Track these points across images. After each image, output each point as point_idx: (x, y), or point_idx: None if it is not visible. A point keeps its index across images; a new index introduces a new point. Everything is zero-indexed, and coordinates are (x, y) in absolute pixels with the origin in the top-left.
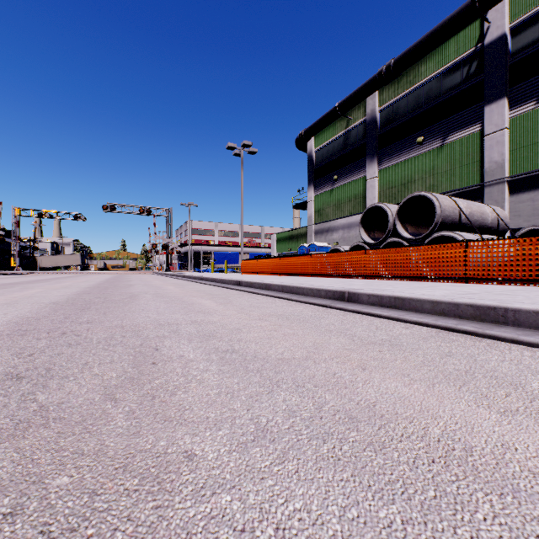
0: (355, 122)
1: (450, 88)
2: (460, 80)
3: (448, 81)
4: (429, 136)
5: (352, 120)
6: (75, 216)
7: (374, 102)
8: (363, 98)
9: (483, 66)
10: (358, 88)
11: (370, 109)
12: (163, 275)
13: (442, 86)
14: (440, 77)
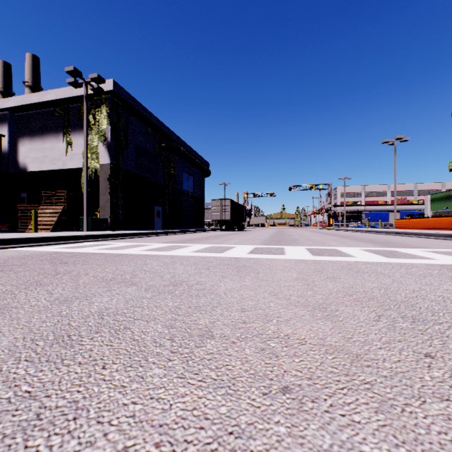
0: None
1: None
2: None
3: None
4: None
5: None
6: (270, 195)
7: None
8: None
9: None
10: None
11: None
12: (332, 230)
13: None
14: None
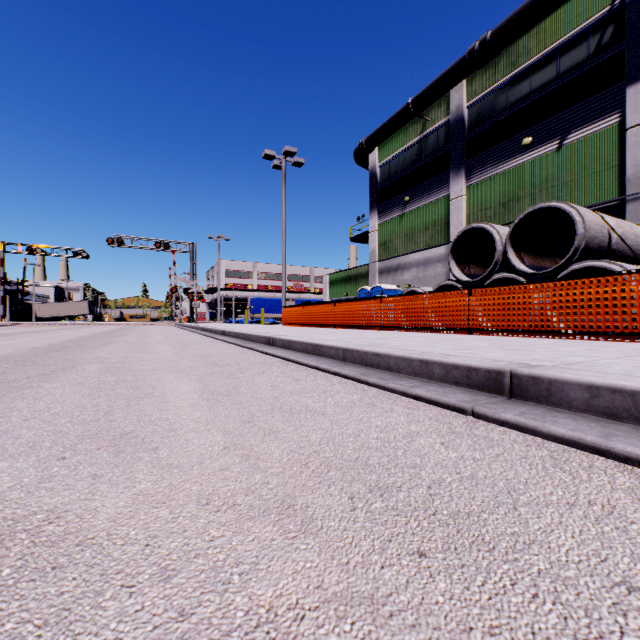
0: (434, 124)
1: (572, 66)
2: (587, 54)
3: (569, 57)
4: (540, 135)
5: (430, 121)
6: (75, 253)
7: (460, 95)
8: (446, 89)
9: (624, 32)
10: (439, 76)
11: (454, 106)
12: (181, 328)
13: (560, 65)
14: (556, 53)
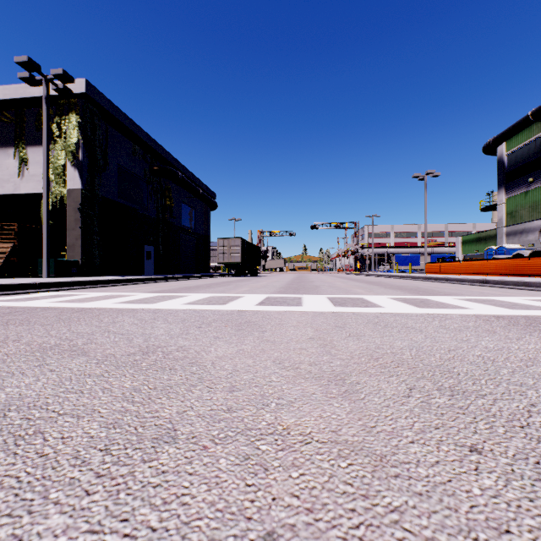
0: None
1: None
2: None
3: None
4: None
5: None
6: (290, 233)
7: None
8: None
9: None
10: None
11: None
12: (359, 275)
13: None
14: None
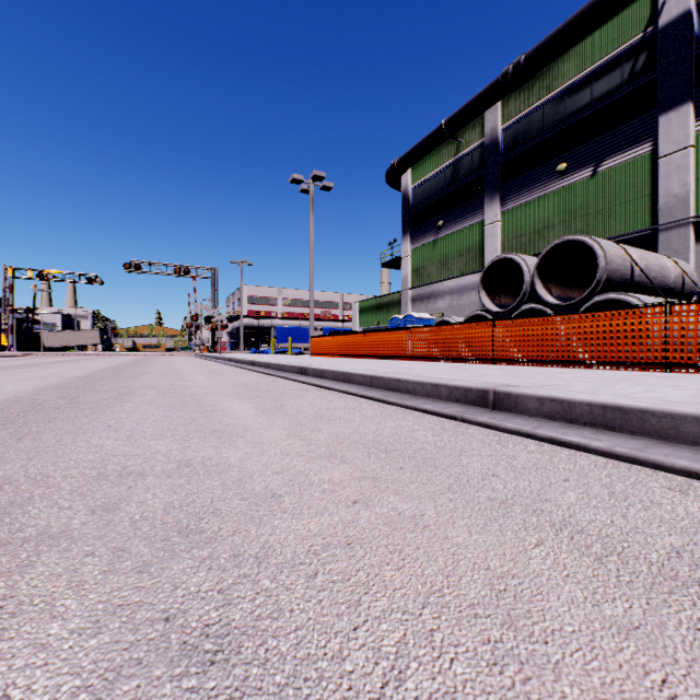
0: (469, 147)
1: (606, 92)
2: (620, 81)
3: (603, 83)
4: (574, 161)
5: (464, 143)
6: (88, 279)
7: (495, 117)
8: (480, 111)
9: (656, 60)
10: (473, 98)
11: (489, 128)
12: (204, 358)
13: (594, 91)
14: (590, 78)
